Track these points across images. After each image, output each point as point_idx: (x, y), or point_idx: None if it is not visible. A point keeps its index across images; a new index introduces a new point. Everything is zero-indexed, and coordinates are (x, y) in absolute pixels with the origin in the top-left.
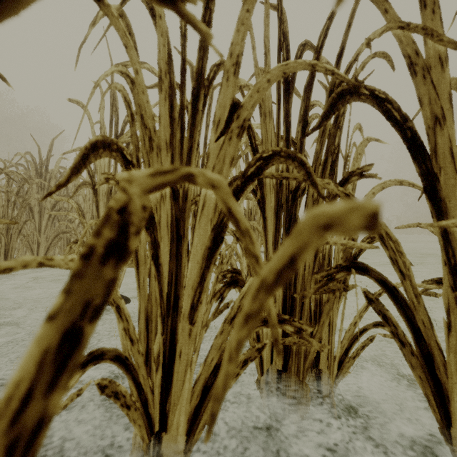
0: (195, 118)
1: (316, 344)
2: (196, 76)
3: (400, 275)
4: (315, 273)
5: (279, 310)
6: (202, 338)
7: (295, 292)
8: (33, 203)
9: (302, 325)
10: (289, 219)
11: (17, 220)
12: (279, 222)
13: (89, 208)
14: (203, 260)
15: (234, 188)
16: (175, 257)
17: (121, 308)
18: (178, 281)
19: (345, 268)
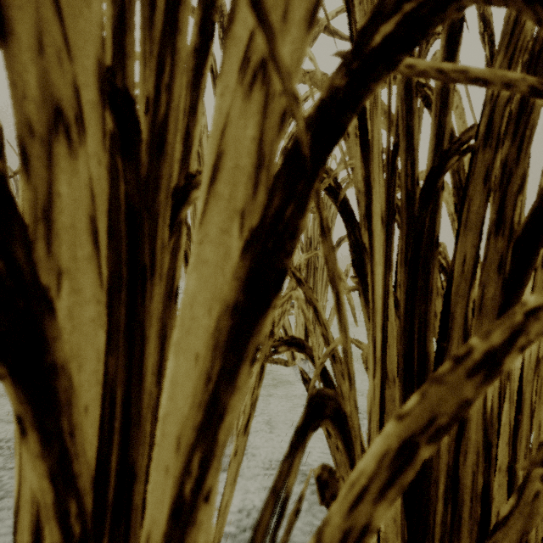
0: None
1: None
2: None
3: None
4: None
5: None
6: (224, 524)
7: None
8: None
9: None
10: (416, 238)
11: None
12: (390, 245)
13: None
14: (213, 347)
15: (321, 100)
16: (122, 336)
17: None
18: (132, 418)
19: None
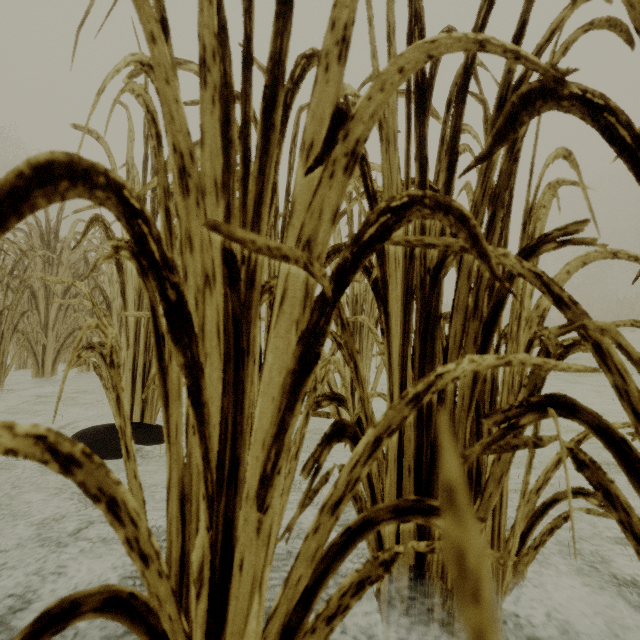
0: (268, 139)
1: (491, 552)
2: (271, 62)
3: (633, 419)
4: (483, 417)
5: (409, 466)
6: (281, 520)
7: (437, 438)
8: (36, 285)
9: None
10: (426, 315)
11: (11, 310)
12: (409, 320)
13: (117, 293)
14: (282, 394)
15: (339, 265)
16: (232, 388)
17: (119, 502)
18: (238, 432)
19: (535, 407)
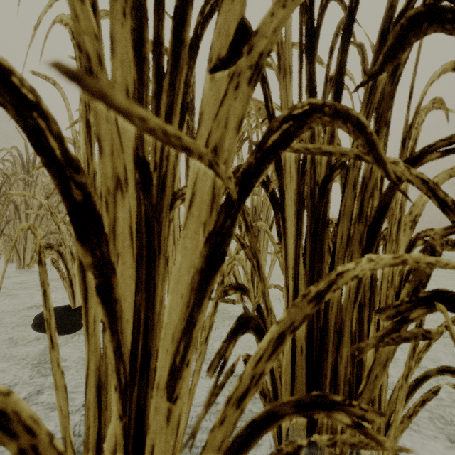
0: (178, 54)
1: (391, 444)
2: None
3: None
4: (376, 311)
5: (302, 347)
6: (193, 397)
7: (326, 324)
8: (19, 201)
9: (365, 411)
10: (316, 220)
11: None
12: (301, 224)
13: None
14: (190, 291)
15: (244, 169)
16: (144, 285)
17: (9, 413)
18: (150, 326)
19: (423, 302)
